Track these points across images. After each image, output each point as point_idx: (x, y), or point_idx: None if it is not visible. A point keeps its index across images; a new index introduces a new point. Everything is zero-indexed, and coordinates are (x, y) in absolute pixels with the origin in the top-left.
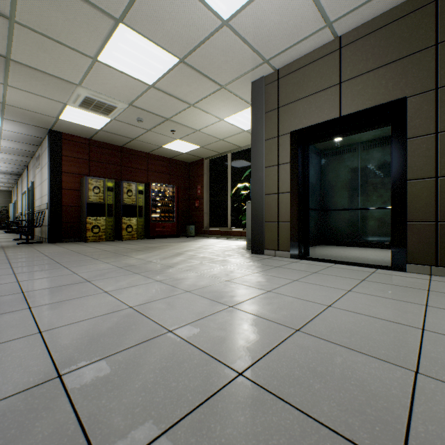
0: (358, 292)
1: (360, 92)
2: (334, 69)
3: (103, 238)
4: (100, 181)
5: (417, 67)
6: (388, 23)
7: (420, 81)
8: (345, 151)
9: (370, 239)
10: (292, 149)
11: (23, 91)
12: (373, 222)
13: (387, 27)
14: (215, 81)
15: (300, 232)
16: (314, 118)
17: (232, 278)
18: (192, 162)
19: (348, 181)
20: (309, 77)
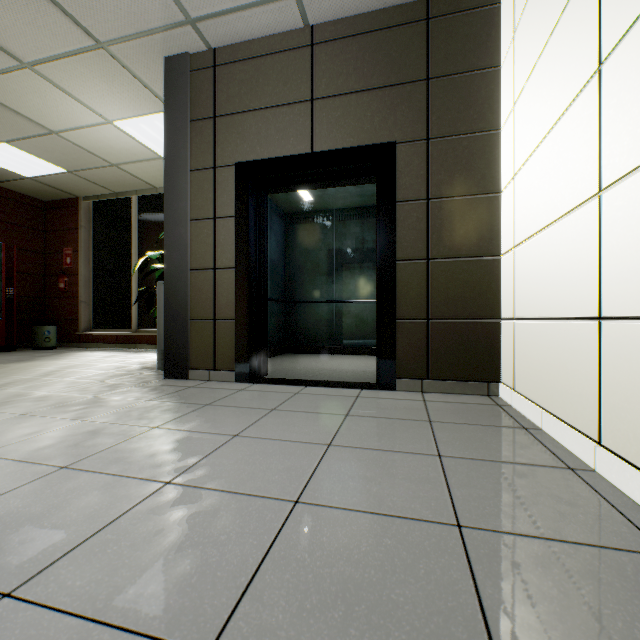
0: (344, 445)
1: (340, 121)
2: (304, 75)
3: None
4: None
5: (408, 103)
6: (374, 29)
7: (411, 125)
8: (317, 219)
9: (347, 343)
10: (239, 194)
11: None
12: (351, 319)
13: (374, 35)
14: (80, 24)
15: (253, 337)
16: (275, 148)
17: (85, 455)
18: (52, 201)
19: (321, 262)
20: (267, 77)
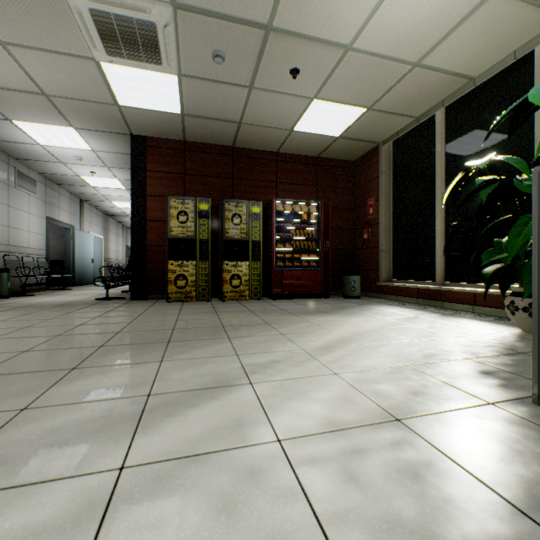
0: None
1: None
2: None
3: (193, 297)
4: (188, 202)
5: None
6: None
7: None
8: None
9: None
10: None
11: (30, 49)
12: None
13: None
14: None
15: None
16: None
17: None
18: (358, 158)
19: None
20: None
